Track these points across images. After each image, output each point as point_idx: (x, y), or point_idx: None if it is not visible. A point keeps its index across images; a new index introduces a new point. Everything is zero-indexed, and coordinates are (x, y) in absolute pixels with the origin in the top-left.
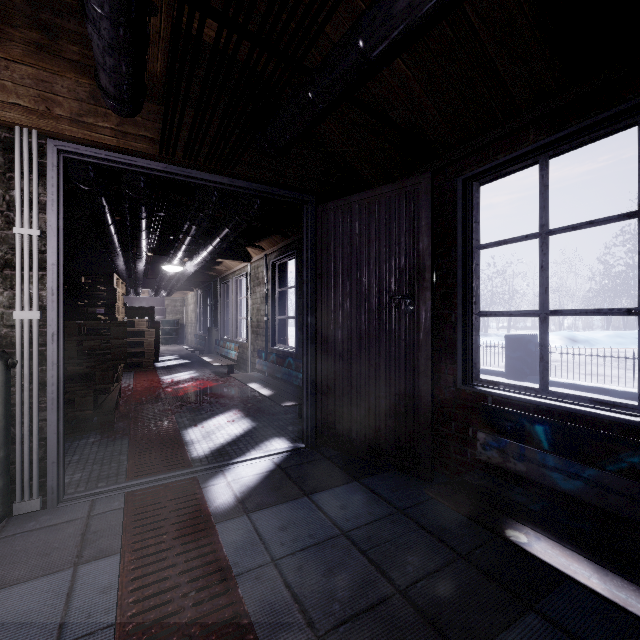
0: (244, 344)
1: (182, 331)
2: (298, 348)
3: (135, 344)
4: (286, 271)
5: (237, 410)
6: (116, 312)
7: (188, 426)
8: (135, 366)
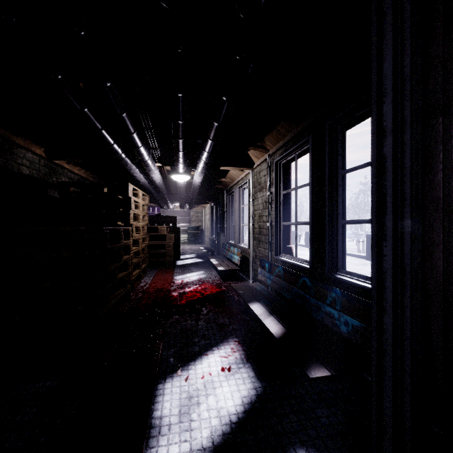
0: (246, 249)
1: (202, 234)
2: (314, 263)
3: (162, 245)
4: (290, 173)
5: (236, 342)
6: (131, 219)
7: (169, 372)
8: (160, 263)
